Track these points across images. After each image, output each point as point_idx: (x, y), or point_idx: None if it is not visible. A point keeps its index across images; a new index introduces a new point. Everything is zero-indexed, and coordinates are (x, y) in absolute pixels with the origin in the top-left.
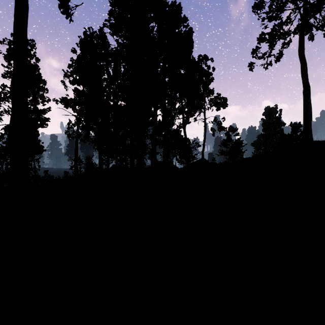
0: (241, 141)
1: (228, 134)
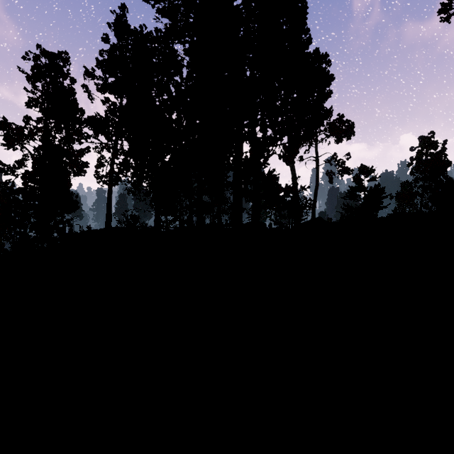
0: (382, 189)
1: (358, 179)
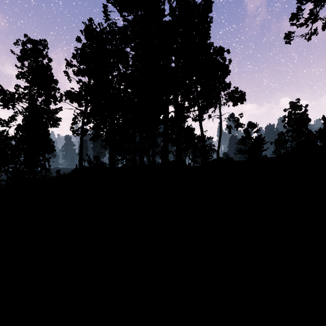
0: (263, 138)
1: (247, 131)
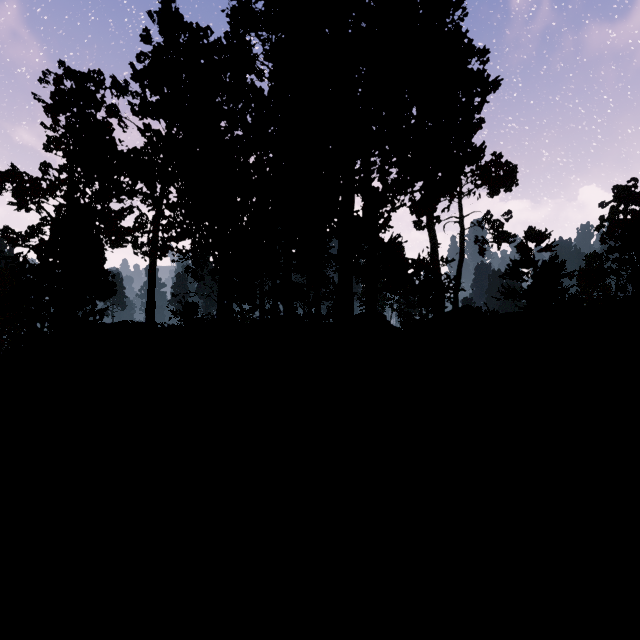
0: (562, 263)
1: (524, 249)
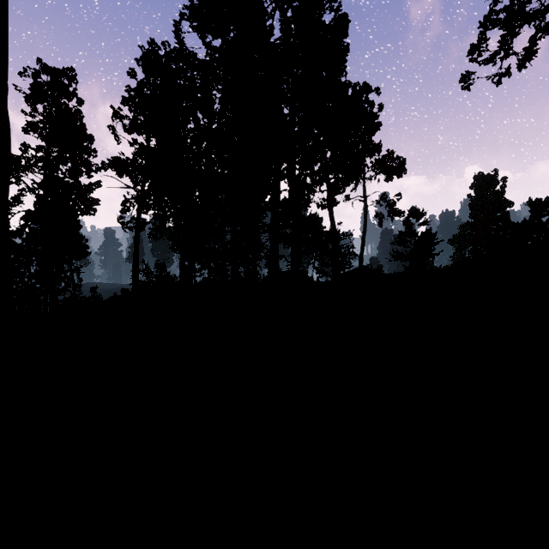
0: (434, 235)
1: (408, 223)
